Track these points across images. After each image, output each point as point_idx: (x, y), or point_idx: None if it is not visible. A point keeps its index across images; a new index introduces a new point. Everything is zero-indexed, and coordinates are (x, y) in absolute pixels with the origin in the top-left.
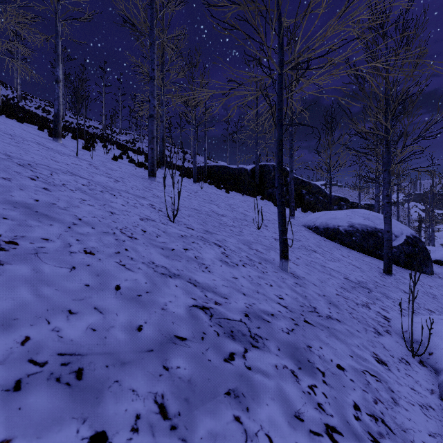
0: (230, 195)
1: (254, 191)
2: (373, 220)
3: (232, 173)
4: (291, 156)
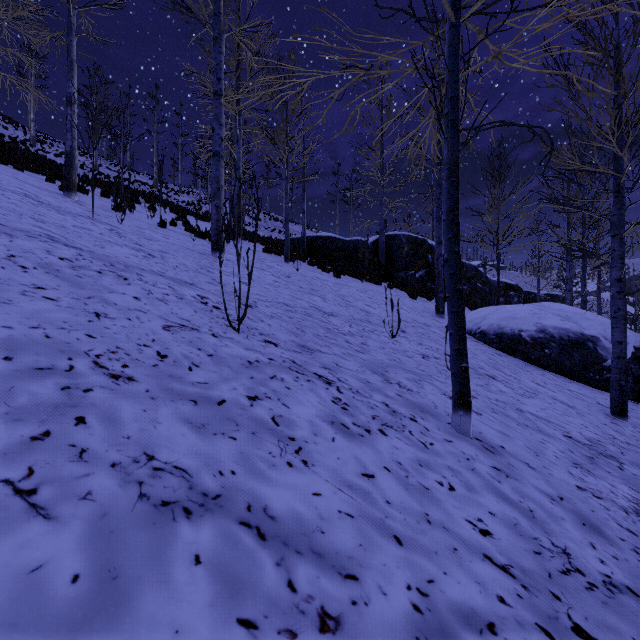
0: (341, 281)
1: (378, 275)
2: (577, 321)
3: (345, 248)
4: (438, 219)
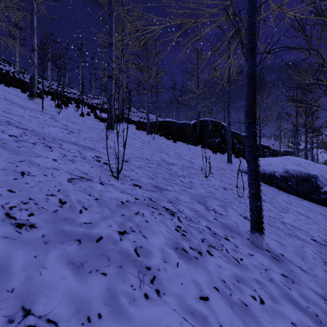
0: (177, 144)
1: (195, 141)
2: (305, 166)
3: (178, 127)
4: (228, 112)
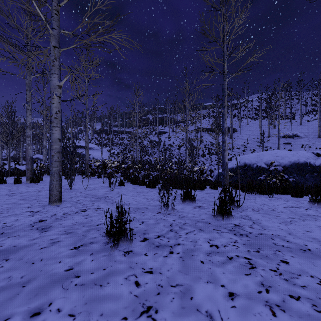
0: None
1: None
2: None
3: None
4: None
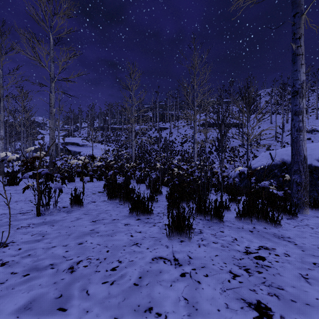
0: None
1: None
2: None
3: None
4: None
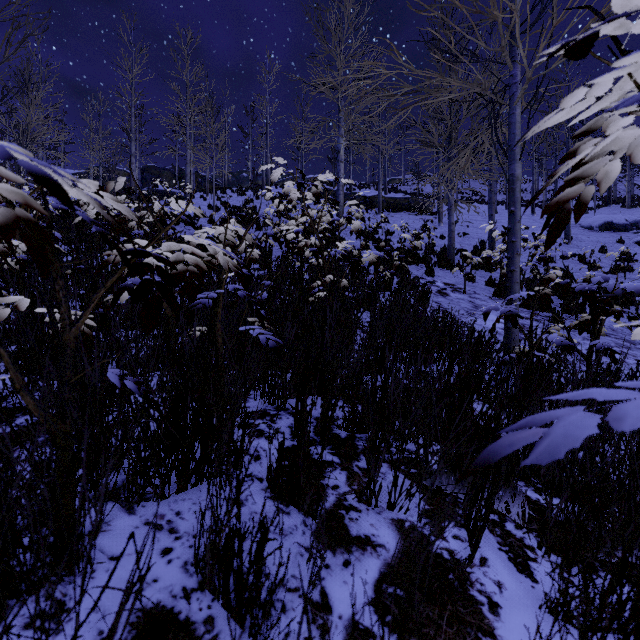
0: None
1: None
2: None
3: None
4: None
